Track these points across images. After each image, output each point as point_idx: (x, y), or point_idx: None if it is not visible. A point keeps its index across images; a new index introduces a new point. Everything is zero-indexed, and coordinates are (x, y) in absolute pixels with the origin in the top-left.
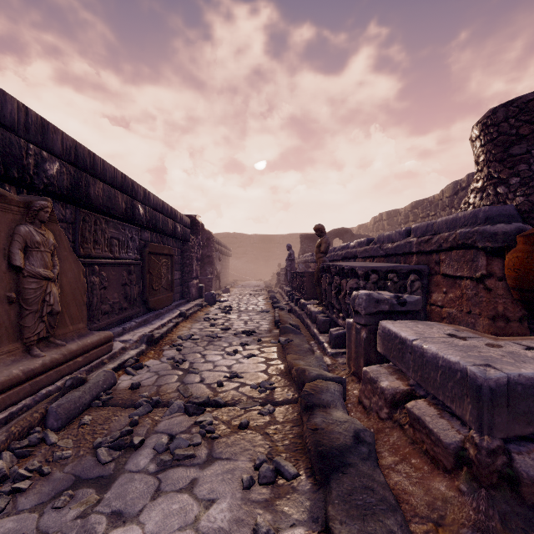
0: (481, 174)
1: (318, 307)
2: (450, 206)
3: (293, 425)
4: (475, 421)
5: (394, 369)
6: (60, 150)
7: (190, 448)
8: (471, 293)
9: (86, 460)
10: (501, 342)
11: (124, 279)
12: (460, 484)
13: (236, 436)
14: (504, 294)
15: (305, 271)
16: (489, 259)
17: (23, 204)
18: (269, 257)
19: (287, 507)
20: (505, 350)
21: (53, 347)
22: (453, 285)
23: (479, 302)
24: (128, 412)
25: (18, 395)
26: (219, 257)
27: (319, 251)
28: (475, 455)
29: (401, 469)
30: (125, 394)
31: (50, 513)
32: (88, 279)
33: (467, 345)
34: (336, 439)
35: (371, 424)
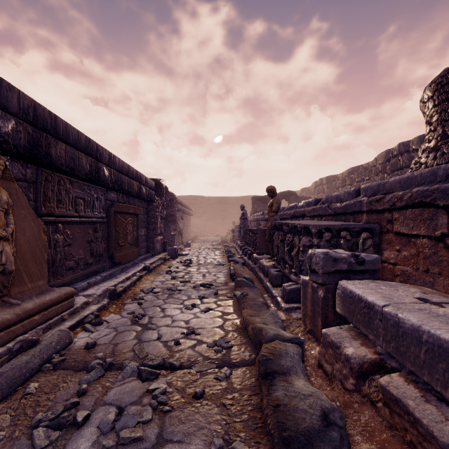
0: (433, 134)
1: (270, 261)
2: (382, 171)
3: (251, 393)
4: None
5: (356, 332)
6: (16, 108)
7: (139, 426)
8: (428, 251)
9: (19, 445)
10: None
11: (90, 236)
12: None
13: (190, 409)
14: None
15: (258, 228)
16: None
17: None
18: (224, 216)
19: None
20: None
21: (7, 307)
22: (407, 243)
23: (438, 261)
24: (79, 377)
25: None
26: (181, 216)
27: (270, 210)
28: None
29: None
30: (79, 354)
31: None
32: (51, 236)
33: None
34: (302, 419)
35: (336, 395)
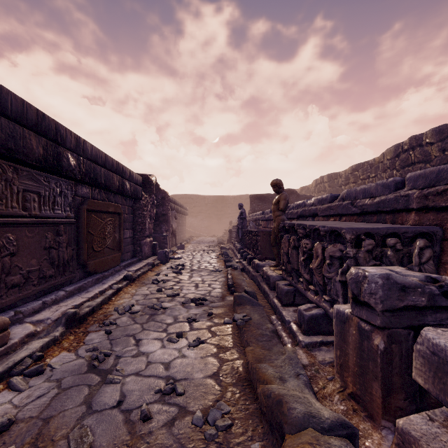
0: None
1: (275, 270)
2: (391, 168)
3: None
4: None
5: None
6: None
7: None
8: None
9: None
10: None
11: (48, 241)
12: None
13: None
14: None
15: (259, 230)
16: None
17: None
18: (221, 215)
19: None
20: None
21: None
22: None
23: None
24: None
25: None
26: (174, 215)
27: (277, 209)
28: None
29: None
30: None
31: None
32: None
33: None
34: None
35: None
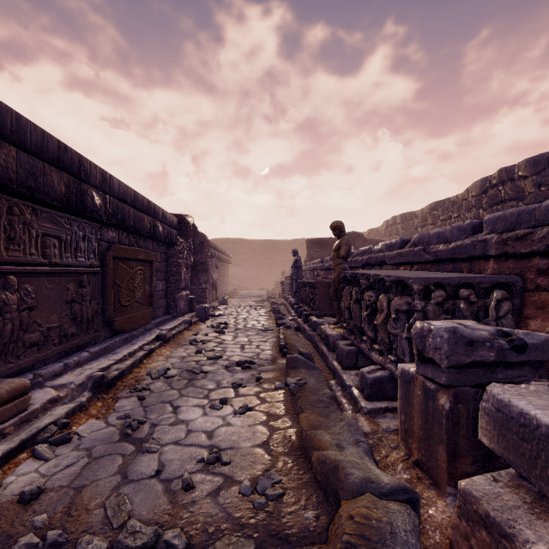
0: None
1: (336, 329)
2: (477, 206)
3: None
4: None
5: (530, 492)
6: None
7: None
8: None
9: None
10: None
11: (70, 293)
12: None
13: None
14: None
15: (317, 281)
16: None
17: None
18: (272, 264)
19: None
20: None
21: None
22: None
23: None
24: None
25: None
26: (215, 264)
27: (337, 256)
28: None
29: None
30: (4, 516)
31: None
32: None
33: None
34: None
35: None
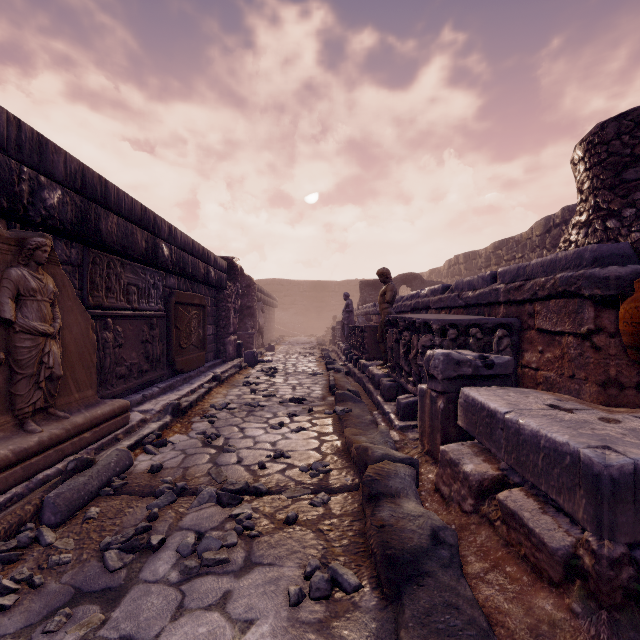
0: (585, 205)
1: (382, 369)
2: (540, 246)
3: (353, 519)
4: (591, 521)
5: (479, 448)
6: (62, 175)
7: (223, 550)
8: (574, 352)
9: (90, 567)
10: (617, 416)
11: (145, 334)
12: (573, 602)
13: (281, 534)
14: (617, 354)
15: (366, 325)
16: (598, 311)
17: (15, 242)
18: (322, 308)
19: (347, 631)
20: (625, 426)
21: (54, 420)
22: (551, 343)
23: (585, 364)
24: (146, 502)
25: (7, 482)
26: (261, 308)
27: (383, 301)
28: (592, 565)
29: (493, 579)
30: (143, 478)
31: (40, 639)
32: (99, 334)
33: (576, 420)
34: (409, 539)
35: (452, 518)
